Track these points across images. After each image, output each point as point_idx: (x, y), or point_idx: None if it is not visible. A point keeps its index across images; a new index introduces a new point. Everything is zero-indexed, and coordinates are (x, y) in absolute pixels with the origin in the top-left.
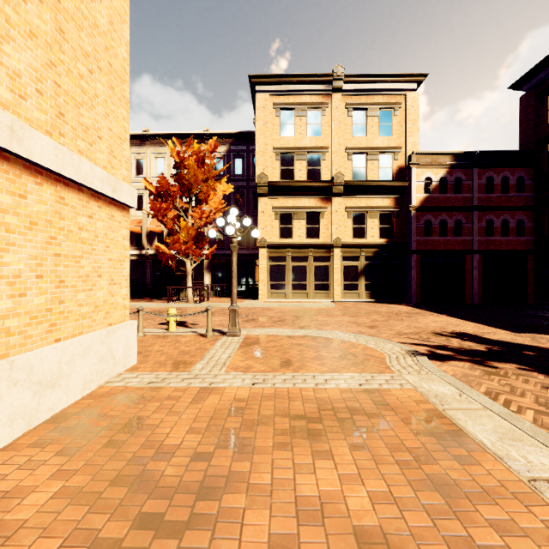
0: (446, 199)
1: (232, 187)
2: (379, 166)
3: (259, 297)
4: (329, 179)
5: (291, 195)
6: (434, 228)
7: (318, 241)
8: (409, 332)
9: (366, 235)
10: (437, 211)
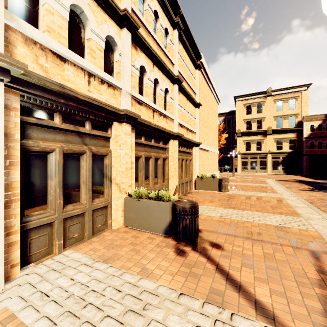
0: (321, 133)
1: (227, 135)
2: (289, 121)
3: (237, 171)
4: (266, 128)
5: (250, 135)
6: (315, 145)
7: (261, 151)
8: (281, 179)
9: (283, 149)
10: (316, 138)
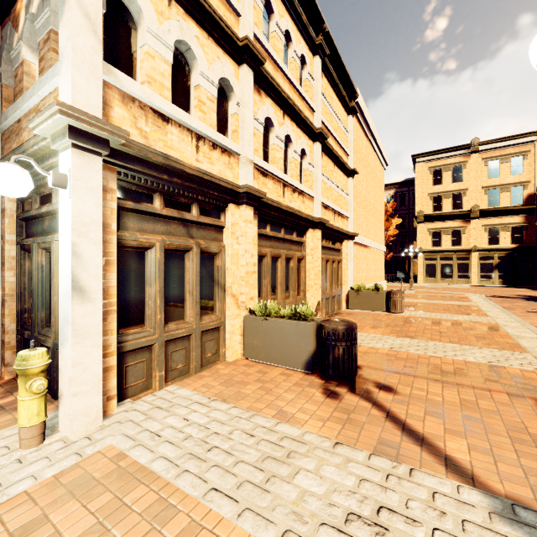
0: None
1: (401, 220)
2: (511, 195)
3: (418, 282)
4: (469, 208)
5: (440, 220)
6: None
7: (460, 248)
8: (496, 294)
9: (499, 242)
10: None
